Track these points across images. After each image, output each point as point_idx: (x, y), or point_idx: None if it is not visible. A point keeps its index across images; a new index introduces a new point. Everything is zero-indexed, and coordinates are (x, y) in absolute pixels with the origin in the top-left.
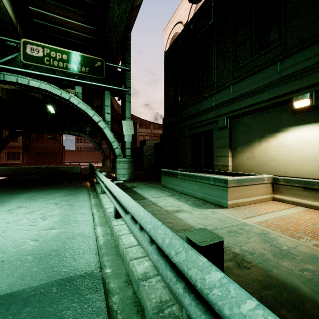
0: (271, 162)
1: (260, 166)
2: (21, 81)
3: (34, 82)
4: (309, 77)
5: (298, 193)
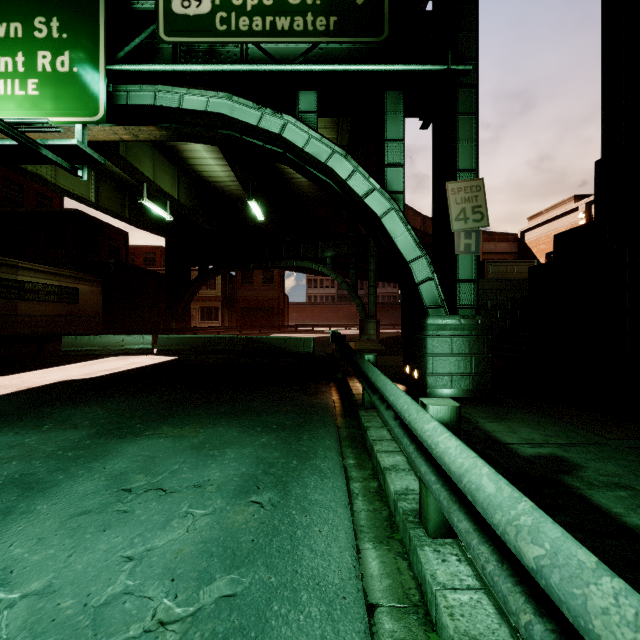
0: None
1: None
2: (164, 103)
3: (192, 99)
4: None
5: None
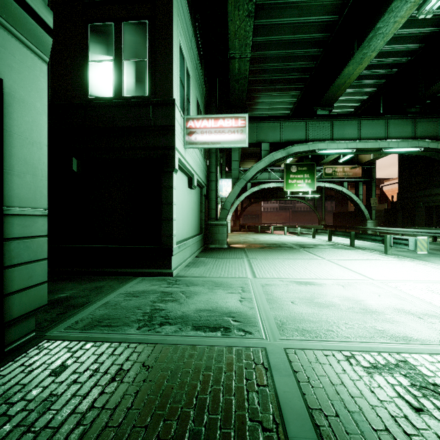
0: None
1: None
2: (321, 185)
3: (326, 184)
4: None
5: None
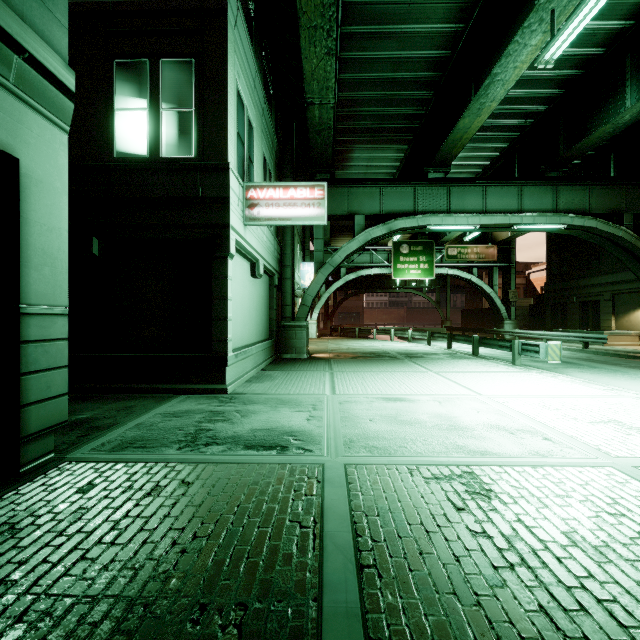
0: (639, 324)
1: (634, 326)
2: (443, 272)
3: (449, 271)
4: None
5: None
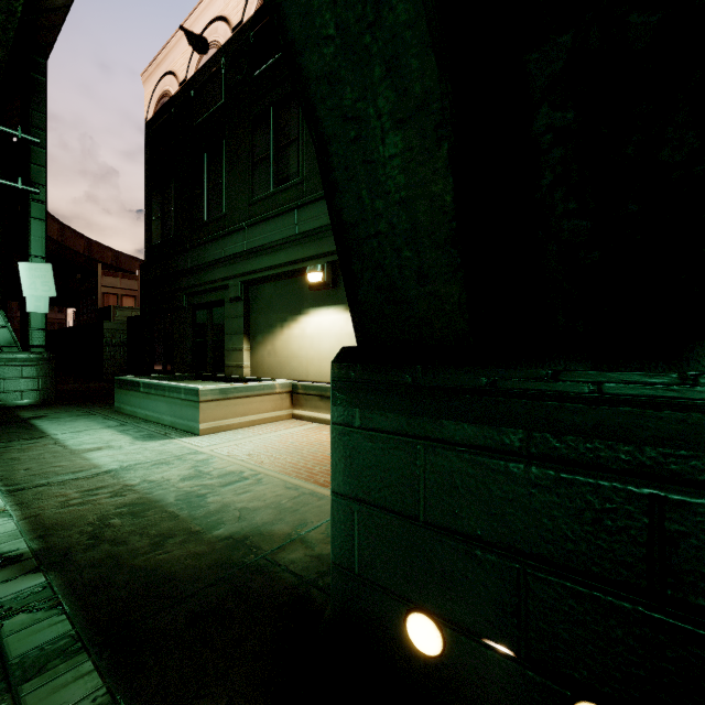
0: (293, 360)
1: (283, 366)
2: None
3: None
4: (322, 242)
5: (315, 404)
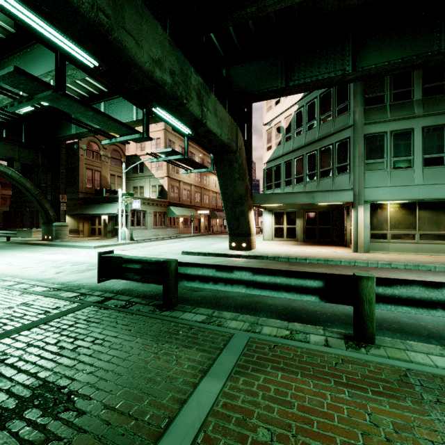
0: None
1: None
2: None
3: None
4: None
5: None
